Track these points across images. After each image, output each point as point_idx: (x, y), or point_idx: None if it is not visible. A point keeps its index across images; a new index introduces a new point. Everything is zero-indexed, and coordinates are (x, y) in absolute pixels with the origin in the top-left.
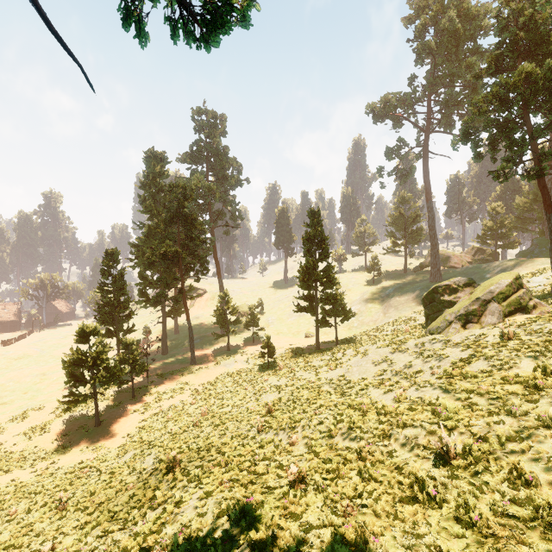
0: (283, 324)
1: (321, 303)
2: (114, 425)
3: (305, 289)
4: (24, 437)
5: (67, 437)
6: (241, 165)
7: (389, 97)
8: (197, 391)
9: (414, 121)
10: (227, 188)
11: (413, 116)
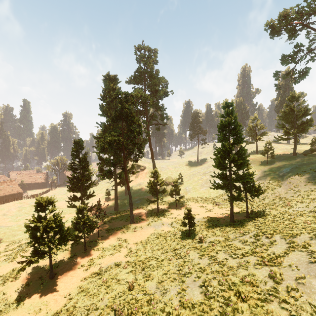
0: (197, 193)
1: (232, 180)
2: (62, 280)
3: (220, 169)
4: (2, 281)
5: (27, 287)
6: (167, 81)
7: (287, 11)
8: (131, 251)
9: (306, 32)
10: (158, 99)
11: (306, 28)
